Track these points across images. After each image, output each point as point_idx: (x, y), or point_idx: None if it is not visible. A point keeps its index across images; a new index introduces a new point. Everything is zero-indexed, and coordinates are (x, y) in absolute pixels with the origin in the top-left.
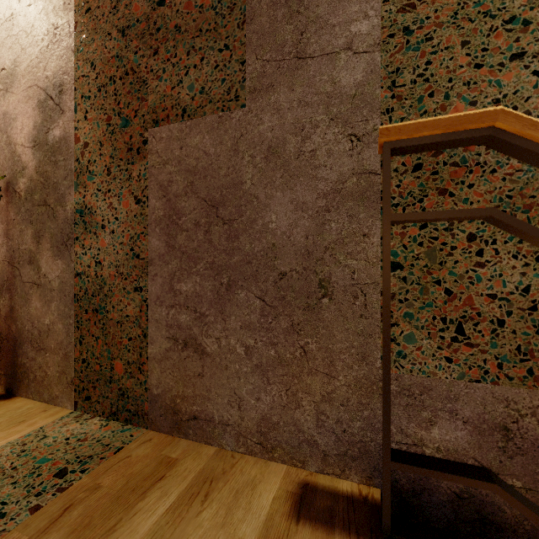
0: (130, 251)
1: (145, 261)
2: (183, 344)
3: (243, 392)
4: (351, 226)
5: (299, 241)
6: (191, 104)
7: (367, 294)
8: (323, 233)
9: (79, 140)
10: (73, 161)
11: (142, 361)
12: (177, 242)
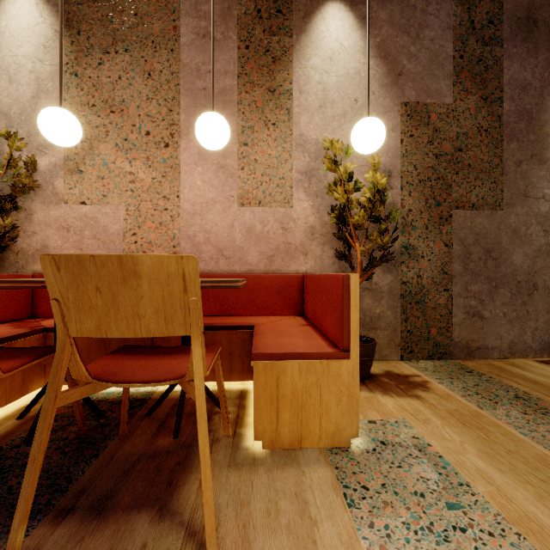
0: (441, 270)
1: (450, 276)
2: (472, 315)
3: (502, 332)
4: (544, 264)
5: (525, 268)
6: (477, 203)
7: (549, 289)
8: (534, 266)
9: (405, 206)
10: (400, 218)
11: (449, 326)
12: (469, 267)
